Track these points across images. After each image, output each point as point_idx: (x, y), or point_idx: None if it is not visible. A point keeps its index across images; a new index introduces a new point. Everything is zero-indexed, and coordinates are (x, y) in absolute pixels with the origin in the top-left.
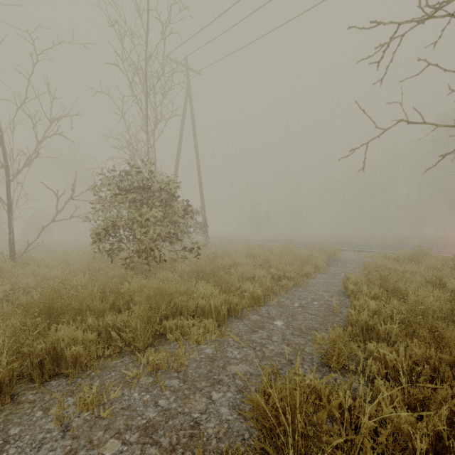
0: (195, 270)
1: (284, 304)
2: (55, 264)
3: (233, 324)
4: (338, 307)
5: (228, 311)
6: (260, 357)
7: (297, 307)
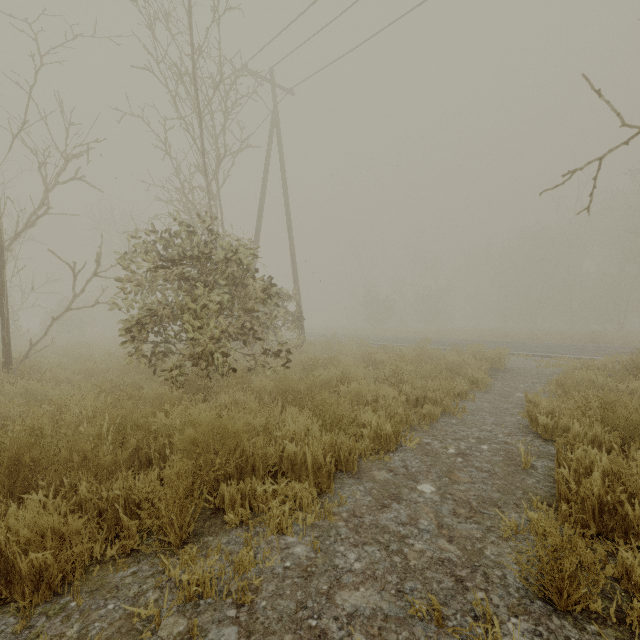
0: (282, 388)
1: (430, 449)
2: (67, 375)
3: (345, 489)
4: (526, 456)
5: (336, 464)
6: (400, 569)
7: (454, 455)
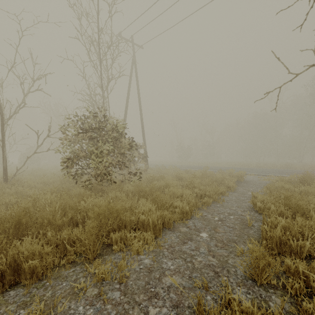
0: (138, 190)
1: (206, 218)
2: (35, 184)
3: (167, 235)
4: (250, 221)
5: (163, 224)
6: (191, 268)
7: (217, 220)
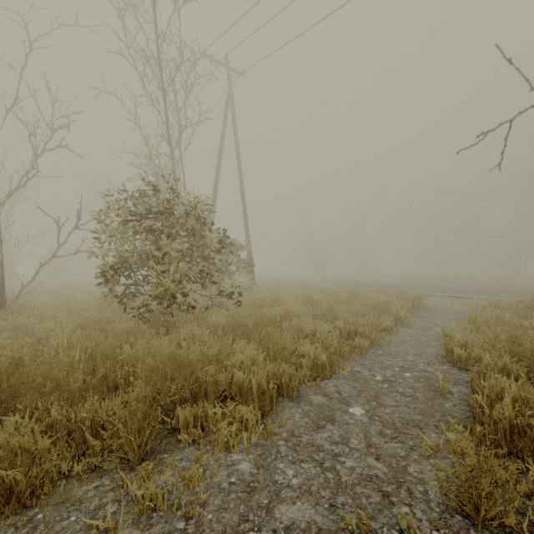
0: (233, 323)
1: (360, 376)
2: (52, 312)
3: (286, 412)
4: (444, 383)
5: (278, 389)
6: (333, 485)
7: (381, 382)
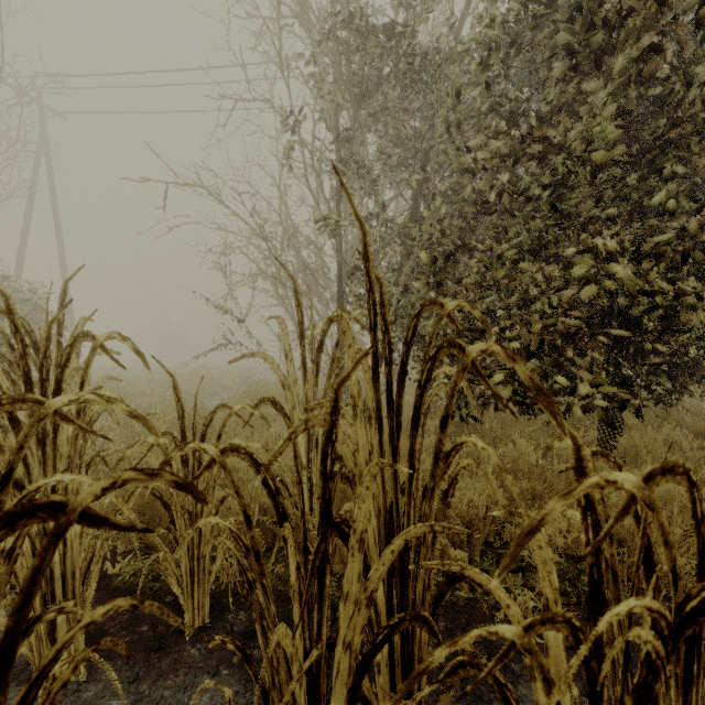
0: None
1: None
2: None
3: None
4: None
5: None
6: None
7: None
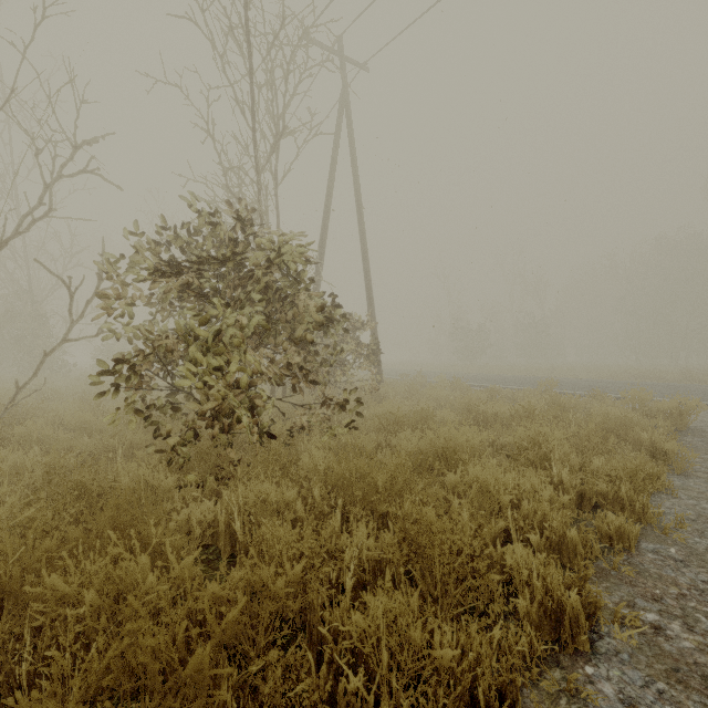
0: (344, 476)
1: (676, 655)
2: (48, 433)
3: None
4: None
5: None
6: None
7: None
